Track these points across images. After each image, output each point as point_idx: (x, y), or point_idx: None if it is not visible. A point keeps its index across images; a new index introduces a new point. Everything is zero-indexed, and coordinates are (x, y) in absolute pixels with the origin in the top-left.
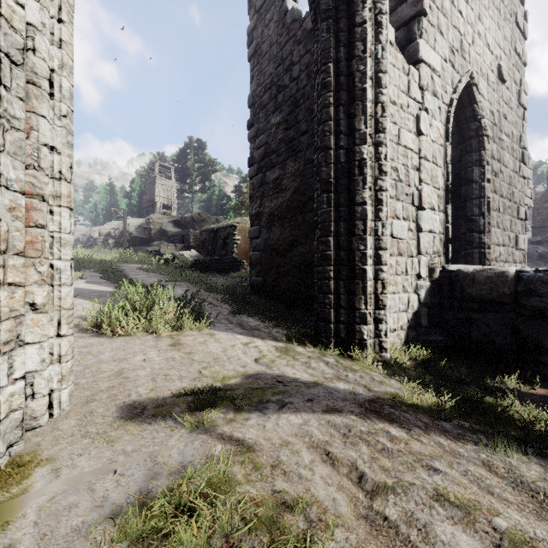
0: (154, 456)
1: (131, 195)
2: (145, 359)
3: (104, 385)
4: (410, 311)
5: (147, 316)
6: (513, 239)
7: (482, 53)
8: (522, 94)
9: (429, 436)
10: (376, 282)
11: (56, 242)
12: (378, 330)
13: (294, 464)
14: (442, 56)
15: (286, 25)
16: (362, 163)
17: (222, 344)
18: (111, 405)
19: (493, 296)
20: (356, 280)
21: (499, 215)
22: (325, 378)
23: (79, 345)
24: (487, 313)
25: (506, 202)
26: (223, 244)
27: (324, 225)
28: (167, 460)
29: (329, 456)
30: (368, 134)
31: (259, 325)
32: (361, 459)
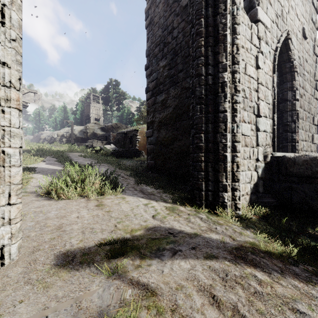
0: (78, 302)
1: (76, 113)
2: (78, 216)
3: (46, 237)
4: (252, 182)
5: (81, 186)
6: (310, 137)
7: (293, 19)
8: (316, 47)
9: (286, 279)
10: (232, 164)
11: (6, 134)
12: (234, 195)
13: (188, 308)
14: (271, 19)
15: (169, 4)
16: (224, 85)
17: (130, 205)
18: (50, 254)
19: (308, 173)
20: (220, 162)
21: (303, 122)
22: (202, 230)
23: (34, 206)
24: (304, 184)
25: (307, 114)
26: (130, 141)
27: (198, 126)
28: (88, 306)
29: (214, 299)
30: (228, 65)
31: (153, 191)
32: (240, 302)
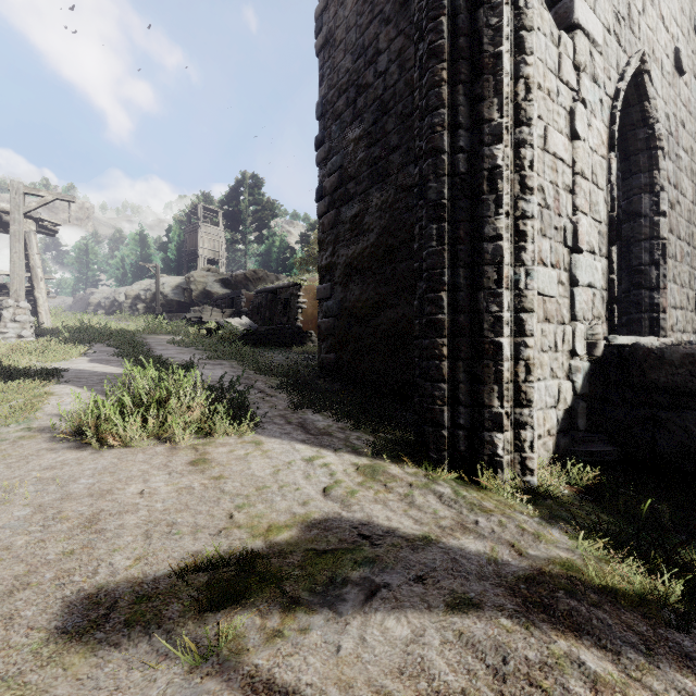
0: None
1: (167, 247)
2: (143, 491)
3: (52, 551)
4: (561, 406)
5: (159, 415)
6: (692, 299)
7: (655, 28)
8: None
9: (662, 672)
10: (516, 364)
11: None
12: (520, 439)
13: None
14: (604, 24)
15: None
16: (495, 174)
17: (271, 461)
18: (50, 600)
19: (695, 385)
20: (485, 360)
21: (676, 264)
22: (442, 527)
23: (40, 465)
24: (685, 411)
25: (684, 246)
26: (283, 309)
27: (433, 273)
28: None
29: None
30: (504, 127)
31: (330, 427)
32: None
